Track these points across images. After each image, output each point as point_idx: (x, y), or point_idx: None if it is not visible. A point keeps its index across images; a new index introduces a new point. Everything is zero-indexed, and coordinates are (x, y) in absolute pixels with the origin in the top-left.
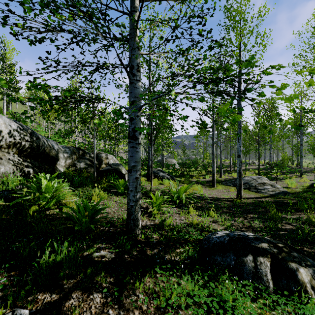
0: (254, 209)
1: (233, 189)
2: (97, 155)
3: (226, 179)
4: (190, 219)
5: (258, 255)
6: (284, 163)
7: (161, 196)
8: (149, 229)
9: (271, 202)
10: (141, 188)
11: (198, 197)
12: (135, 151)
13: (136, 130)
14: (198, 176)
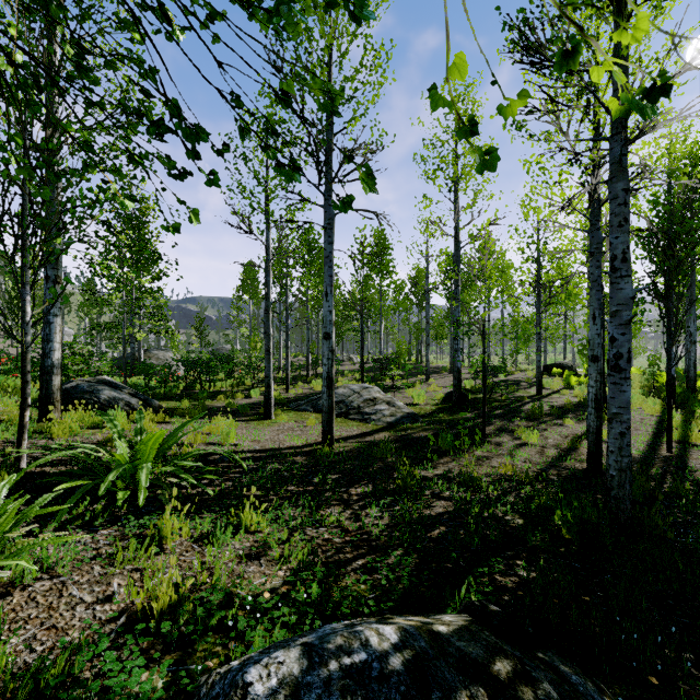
0: (362, 468)
1: (313, 420)
2: None
3: (298, 396)
4: (141, 594)
5: None
6: (401, 357)
7: (8, 503)
8: None
9: (392, 440)
10: None
11: (217, 458)
12: None
13: None
14: (233, 394)
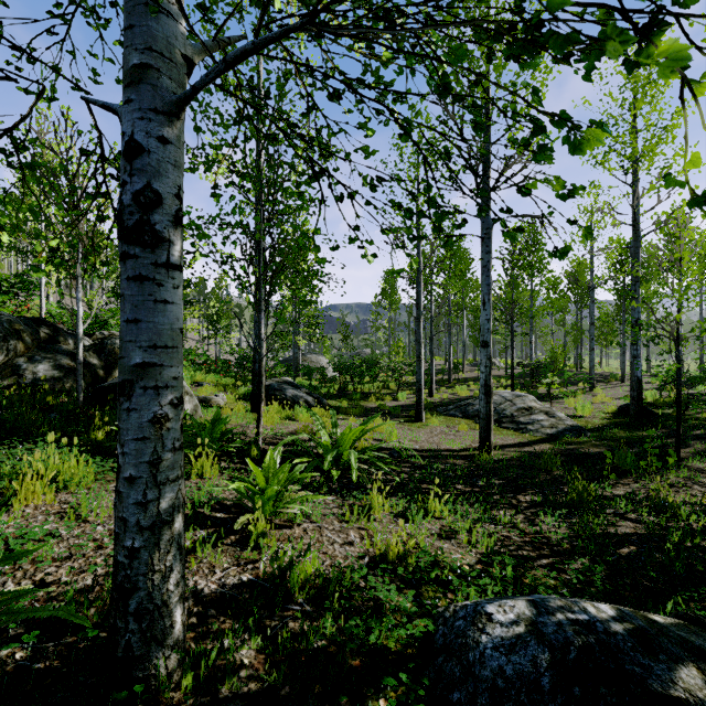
0: (526, 477)
1: (465, 426)
2: (103, 343)
3: (443, 400)
4: (378, 544)
5: None
6: (555, 363)
7: (285, 467)
8: (231, 612)
9: (555, 453)
10: (225, 436)
11: (387, 453)
12: (149, 297)
13: (153, 203)
14: (381, 396)
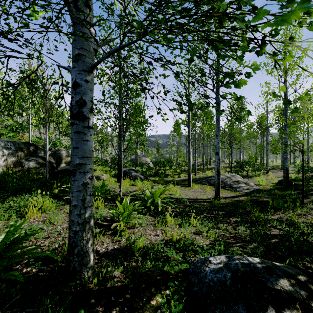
0: (234, 210)
1: (209, 188)
2: (55, 152)
3: (200, 177)
4: (168, 235)
5: (282, 306)
6: (251, 161)
7: (131, 204)
8: (110, 259)
9: (248, 200)
10: (107, 192)
11: (174, 200)
12: (81, 139)
13: (83, 104)
14: (173, 175)
